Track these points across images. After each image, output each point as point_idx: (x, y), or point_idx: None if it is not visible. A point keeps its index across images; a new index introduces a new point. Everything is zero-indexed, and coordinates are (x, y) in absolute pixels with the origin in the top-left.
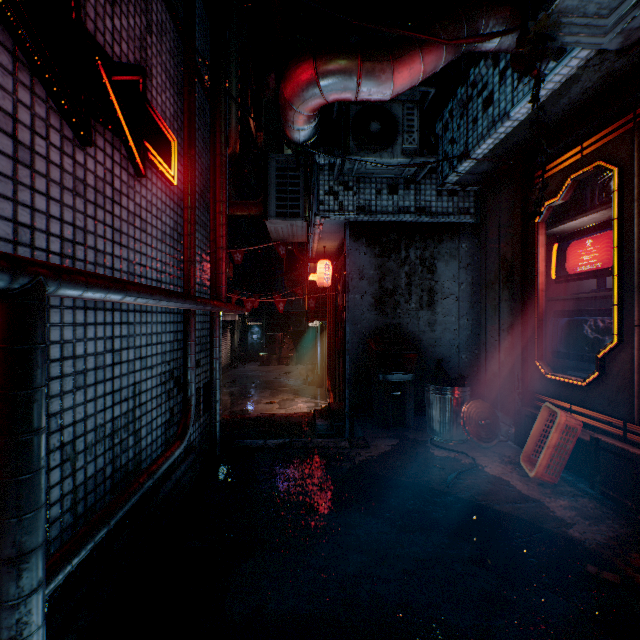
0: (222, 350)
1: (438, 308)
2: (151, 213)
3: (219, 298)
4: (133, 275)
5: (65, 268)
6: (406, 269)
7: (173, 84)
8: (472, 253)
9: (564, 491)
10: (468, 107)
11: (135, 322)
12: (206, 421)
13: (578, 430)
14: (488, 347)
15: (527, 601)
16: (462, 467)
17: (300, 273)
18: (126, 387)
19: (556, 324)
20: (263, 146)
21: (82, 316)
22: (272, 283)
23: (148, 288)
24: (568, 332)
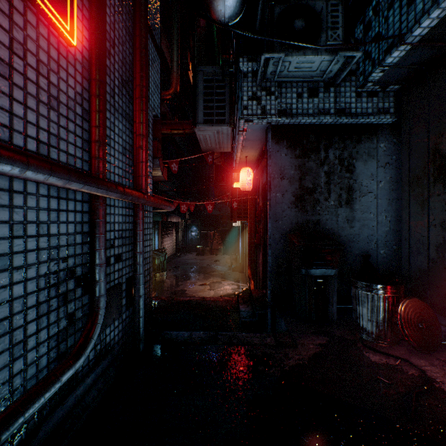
0: (169, 243)
1: (356, 205)
2: (23, 60)
3: (138, 189)
4: None
5: None
6: (325, 169)
7: None
8: (390, 152)
9: None
10: None
11: None
12: (130, 315)
13: None
14: (412, 243)
15: None
16: (413, 382)
17: (226, 183)
18: None
19: None
20: None
21: None
22: (206, 195)
23: None
24: None
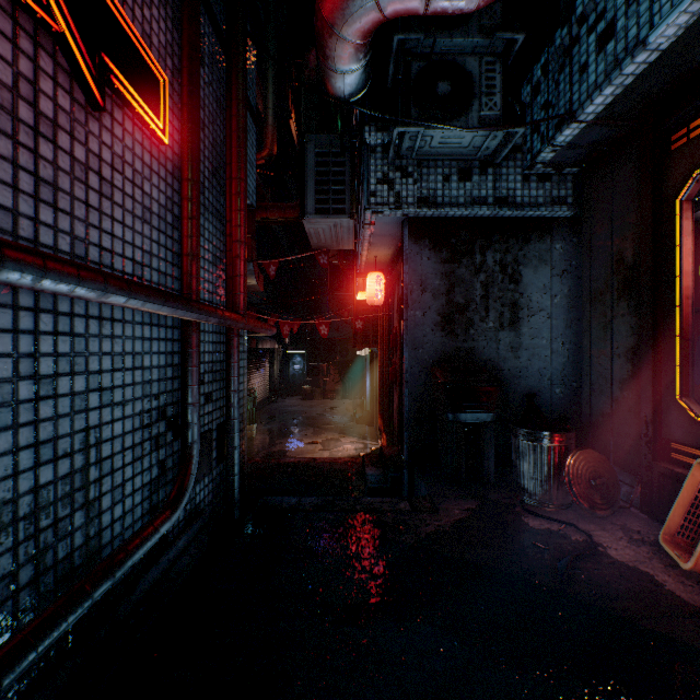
0: (260, 382)
1: (524, 328)
2: (122, 174)
3: (235, 309)
4: (83, 260)
5: None
6: (482, 278)
7: (165, 3)
8: (569, 256)
9: None
10: (572, 53)
11: (88, 334)
12: (221, 473)
13: None
14: (594, 378)
15: None
16: (574, 548)
17: (346, 292)
18: (67, 435)
19: None
20: None
21: None
22: (316, 307)
23: (72, 265)
24: None
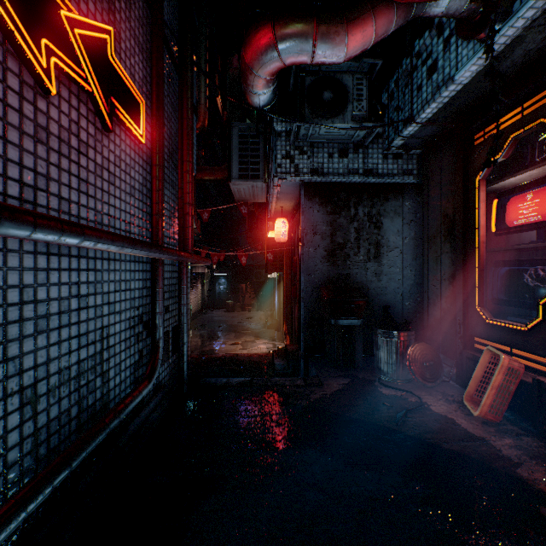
0: (193, 298)
1: (384, 260)
2: (119, 167)
3: (186, 249)
4: (100, 224)
5: (8, 205)
6: (355, 225)
7: (142, 50)
8: (415, 210)
9: (508, 430)
10: (413, 76)
11: (103, 269)
12: (175, 361)
13: (521, 372)
14: (430, 295)
15: (484, 545)
16: (409, 405)
17: (260, 231)
18: (93, 331)
19: (496, 273)
20: (228, 119)
21: (44, 261)
22: (236, 241)
23: (109, 234)
24: (508, 281)
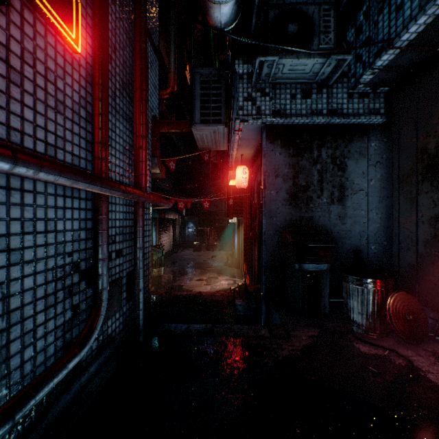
0: (166, 240)
1: (348, 202)
2: (33, 68)
3: (138, 187)
4: None
5: None
6: (318, 167)
7: None
8: (381, 151)
9: None
10: None
11: None
12: (130, 308)
13: None
14: (402, 239)
15: None
16: (400, 371)
17: (222, 180)
18: None
19: None
20: None
21: None
22: (202, 192)
23: None
24: None
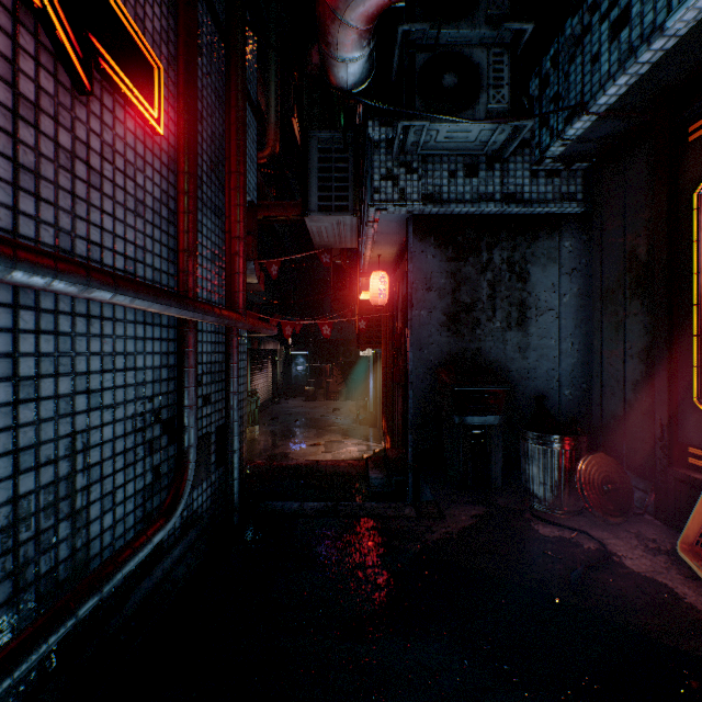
0: (262, 383)
1: (532, 328)
2: (112, 164)
3: (234, 308)
4: (69, 254)
5: None
6: (488, 276)
7: None
8: (578, 254)
9: None
10: (583, 43)
11: (74, 332)
12: (220, 478)
13: None
14: (605, 380)
15: None
16: (587, 557)
17: (350, 292)
18: (51, 441)
19: None
20: None
21: None
22: (318, 308)
23: (48, 256)
24: None
